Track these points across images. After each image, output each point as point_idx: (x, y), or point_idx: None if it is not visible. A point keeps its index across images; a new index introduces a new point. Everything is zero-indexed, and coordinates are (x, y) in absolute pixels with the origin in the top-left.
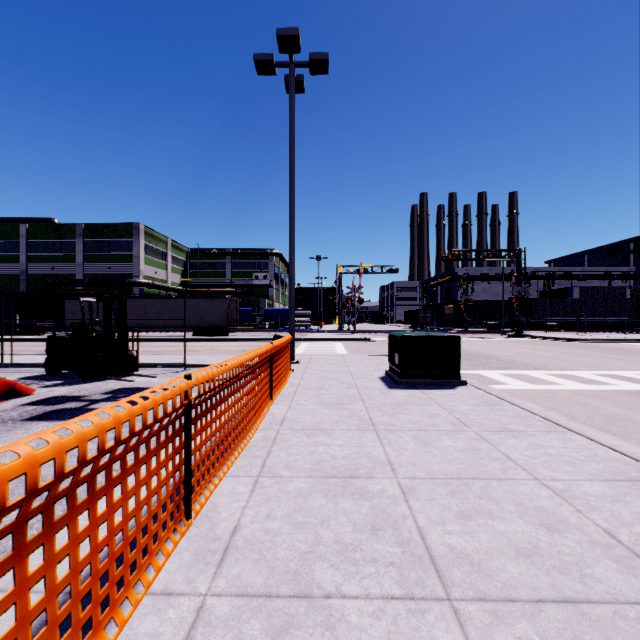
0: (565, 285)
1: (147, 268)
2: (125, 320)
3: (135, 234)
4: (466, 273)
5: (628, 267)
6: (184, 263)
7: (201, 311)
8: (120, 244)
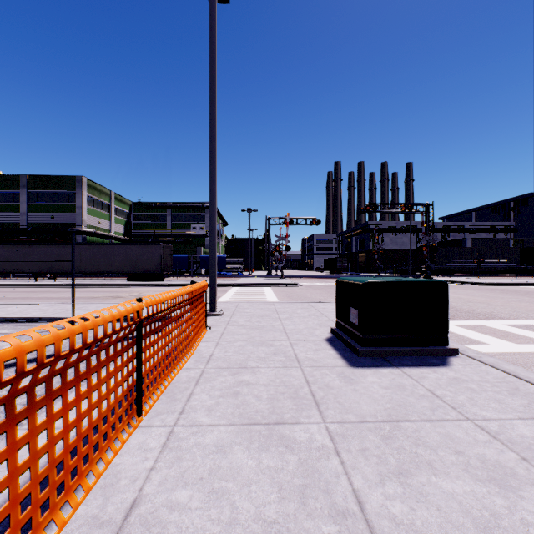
0: (458, 237)
1: (90, 218)
2: None
3: (78, 186)
4: (377, 226)
5: (509, 222)
6: (127, 215)
7: (135, 257)
8: (63, 195)
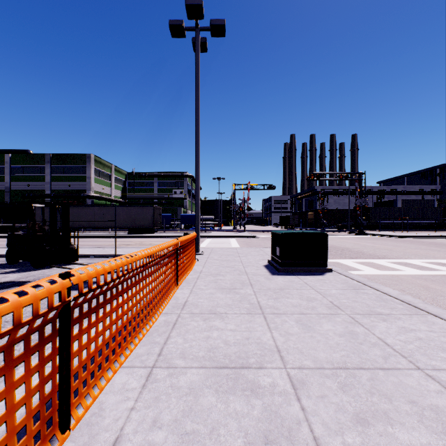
0: (392, 198)
1: (97, 185)
2: (68, 221)
3: (88, 161)
4: (323, 190)
5: (435, 186)
6: (123, 182)
7: (134, 216)
8: (77, 168)
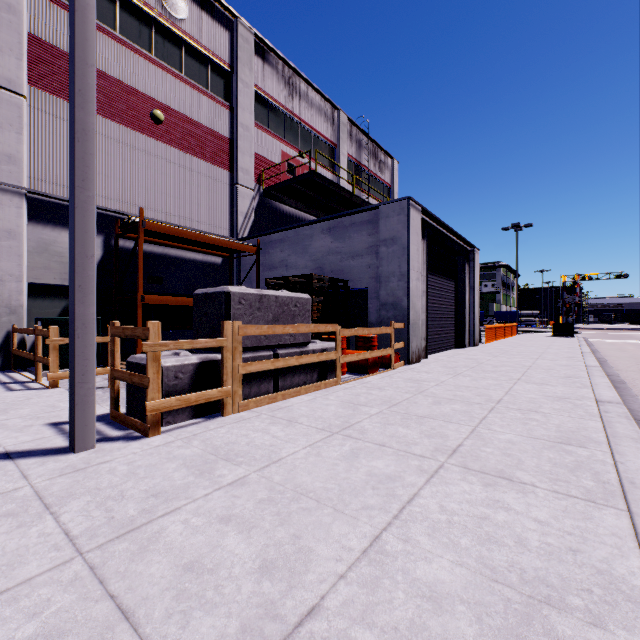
0: None
1: None
2: None
3: None
4: None
5: None
6: None
7: None
8: None
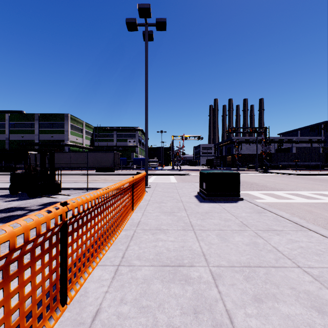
0: (288, 146)
1: (72, 137)
2: (53, 164)
3: (66, 119)
4: (238, 139)
5: (321, 137)
6: (92, 134)
7: (100, 159)
8: (58, 124)
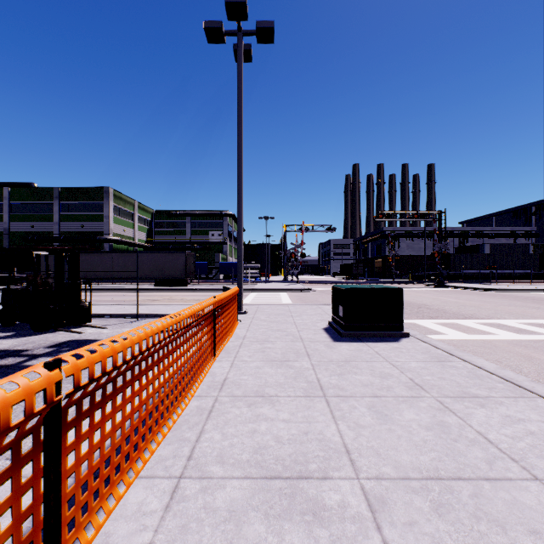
0: (477, 242)
1: (116, 227)
2: (77, 273)
3: (105, 197)
4: (393, 232)
5: (530, 227)
6: (149, 222)
7: (162, 264)
8: (92, 205)
